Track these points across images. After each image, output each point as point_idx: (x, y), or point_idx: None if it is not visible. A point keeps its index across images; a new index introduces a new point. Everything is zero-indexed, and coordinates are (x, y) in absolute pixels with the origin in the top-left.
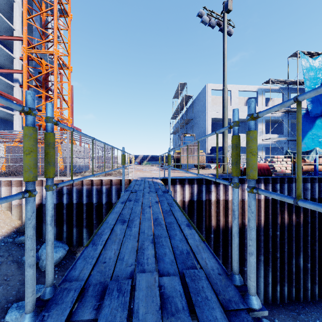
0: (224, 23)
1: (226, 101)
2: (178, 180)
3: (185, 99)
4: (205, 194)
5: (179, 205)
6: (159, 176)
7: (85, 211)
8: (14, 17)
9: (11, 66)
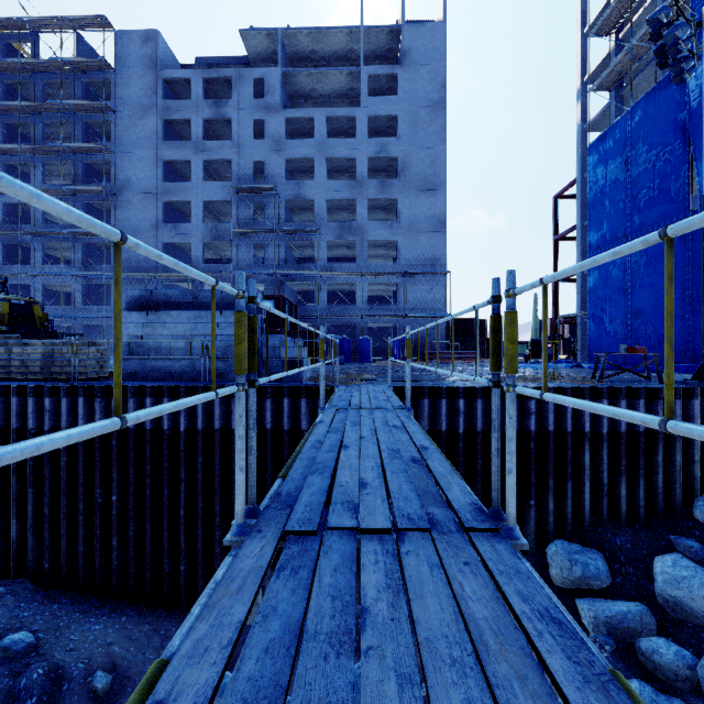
0: None
1: None
2: None
3: None
4: None
5: None
6: None
7: None
8: None
9: None
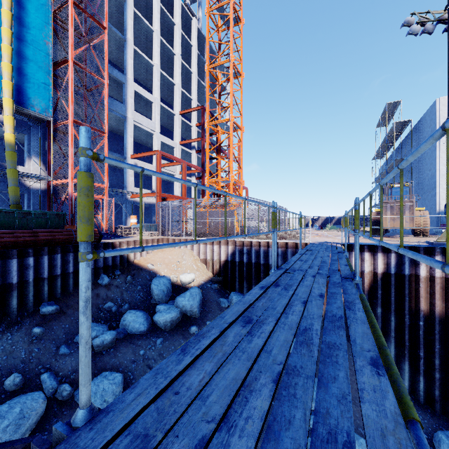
0: (448, 23)
1: None
2: (366, 247)
3: (397, 127)
4: (409, 267)
5: (369, 276)
6: (341, 241)
7: (262, 271)
8: (191, 88)
9: (188, 134)
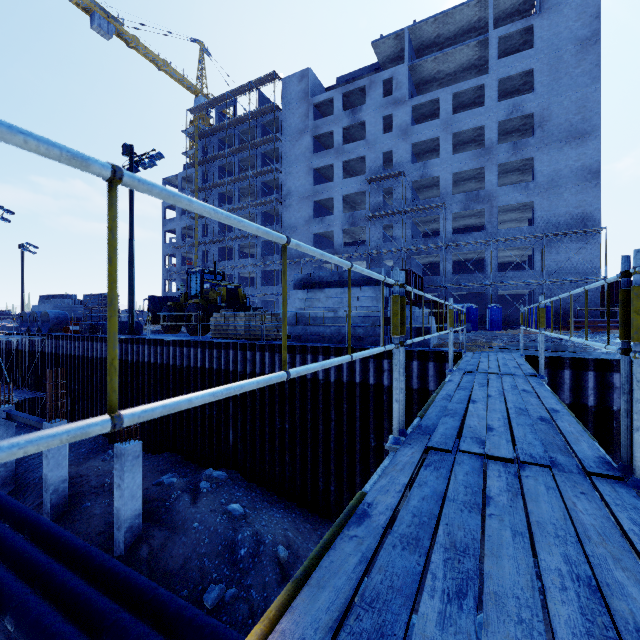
0: None
1: None
2: None
3: None
4: None
5: None
6: None
7: None
8: None
9: None
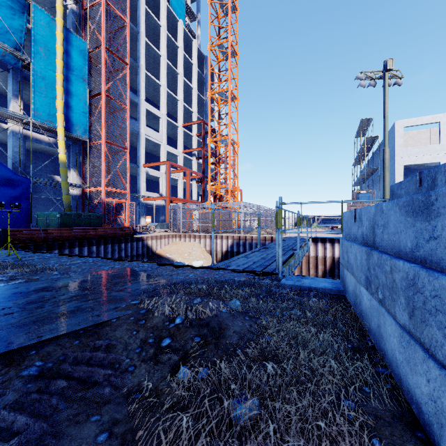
0: (384, 82)
1: (387, 162)
2: (327, 239)
3: (368, 141)
4: None
5: (329, 260)
6: (311, 236)
7: None
8: (192, 102)
9: (189, 142)
